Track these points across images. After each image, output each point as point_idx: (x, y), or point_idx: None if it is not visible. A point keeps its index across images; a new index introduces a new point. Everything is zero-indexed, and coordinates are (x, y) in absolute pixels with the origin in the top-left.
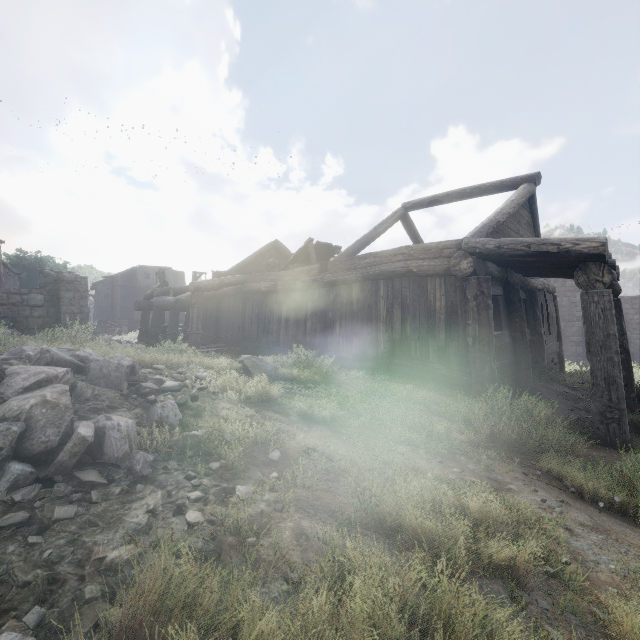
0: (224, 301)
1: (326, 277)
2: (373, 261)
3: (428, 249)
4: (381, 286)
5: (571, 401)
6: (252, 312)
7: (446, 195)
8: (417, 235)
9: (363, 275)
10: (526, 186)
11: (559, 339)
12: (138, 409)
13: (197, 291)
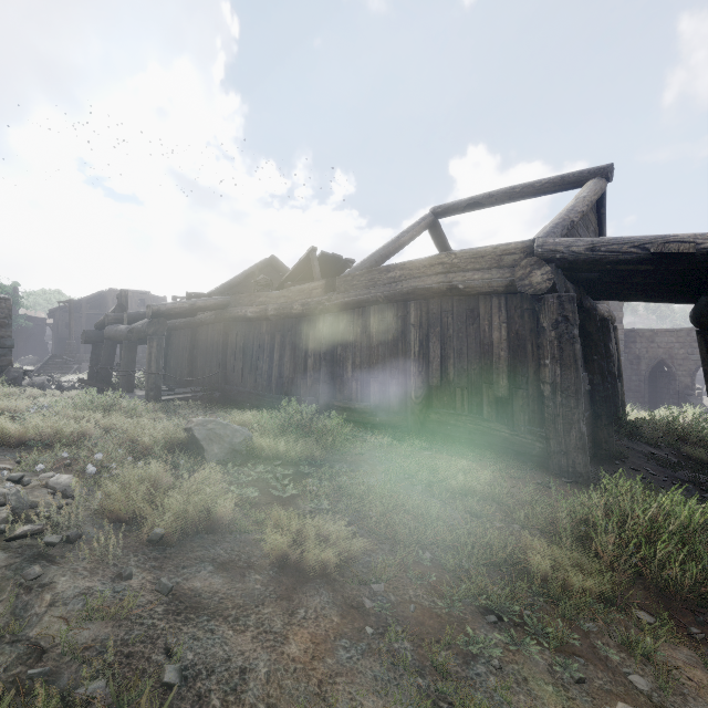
0: (200, 331)
1: (334, 298)
2: (399, 275)
3: (480, 256)
4: (411, 309)
5: (669, 469)
6: (236, 346)
7: (488, 196)
8: (449, 249)
9: (385, 294)
10: (597, 181)
11: (620, 379)
12: None
13: (157, 317)
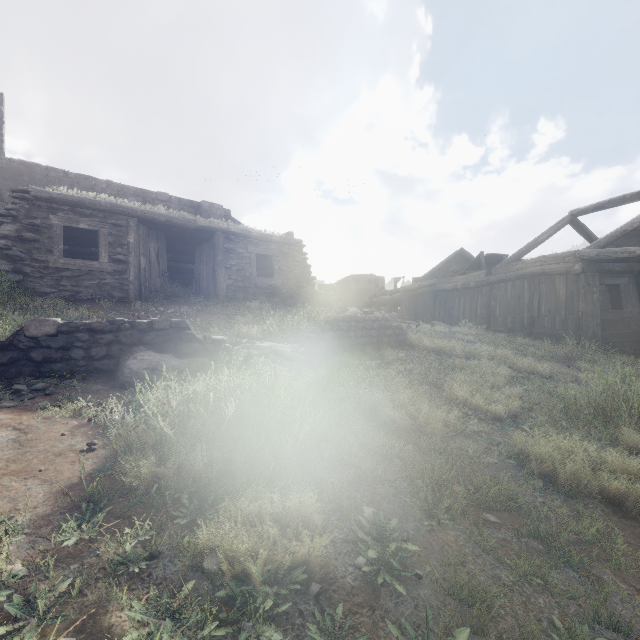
0: (420, 298)
1: (490, 278)
2: (521, 267)
3: (556, 257)
4: (525, 283)
5: None
6: (440, 304)
7: (608, 202)
8: (589, 234)
9: (514, 276)
10: None
11: None
12: None
13: (404, 292)
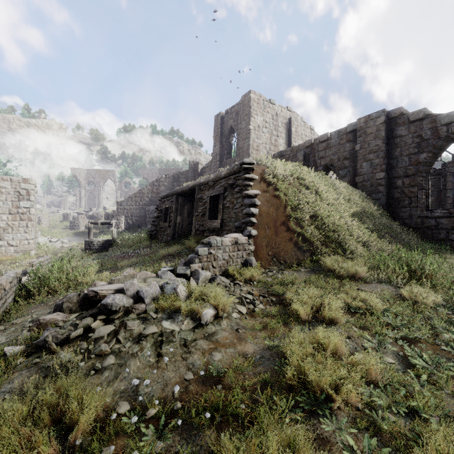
0: None
1: None
2: None
3: None
4: None
5: None
6: None
7: None
8: None
9: None
10: None
11: None
12: (70, 327)
13: None
